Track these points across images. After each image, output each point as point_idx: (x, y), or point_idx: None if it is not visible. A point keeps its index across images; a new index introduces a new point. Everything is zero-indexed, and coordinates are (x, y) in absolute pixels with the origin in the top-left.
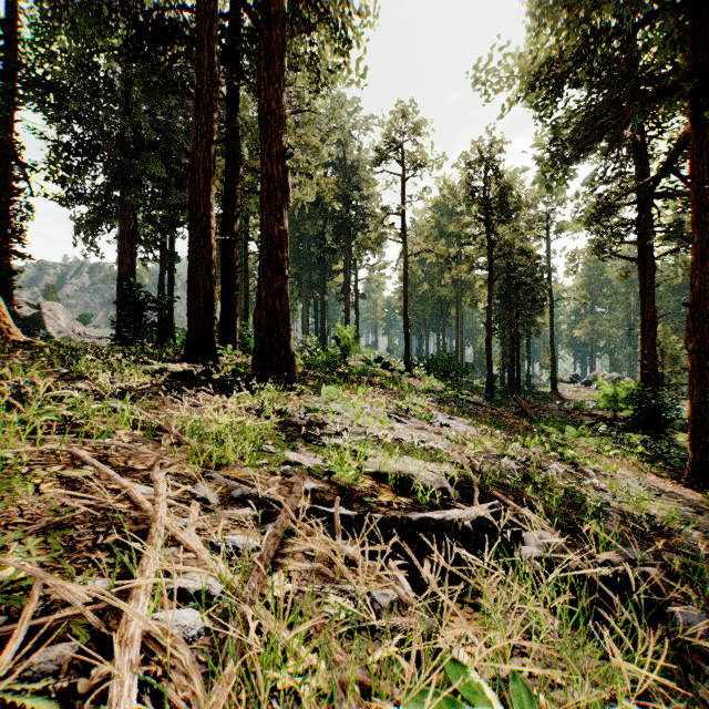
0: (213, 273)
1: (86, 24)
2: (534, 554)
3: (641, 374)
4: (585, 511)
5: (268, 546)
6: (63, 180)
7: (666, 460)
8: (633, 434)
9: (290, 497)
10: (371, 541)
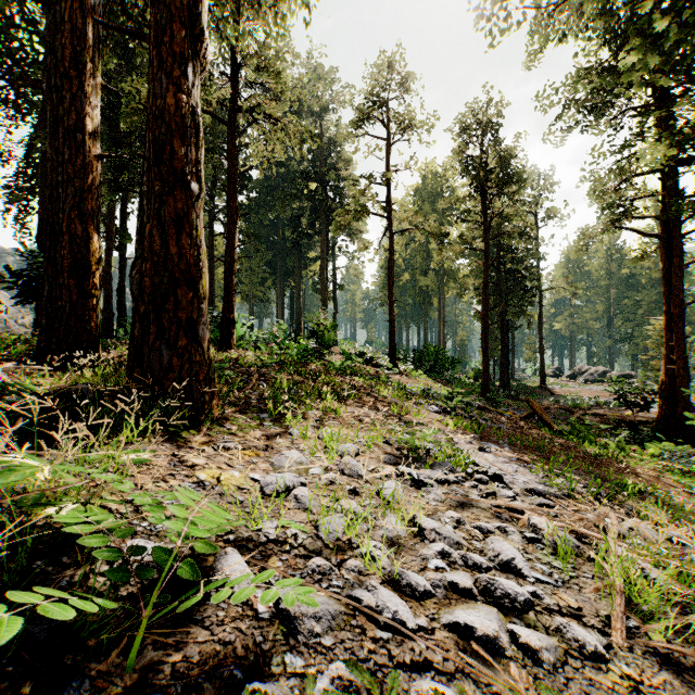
0: (89, 209)
1: None
2: None
3: (665, 370)
4: None
5: None
6: None
7: None
8: (670, 444)
9: None
10: None
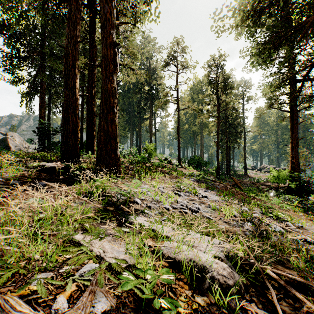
0: (77, 112)
1: None
2: None
3: (291, 166)
4: None
5: None
6: (12, 71)
7: (312, 210)
8: (289, 196)
9: None
10: None
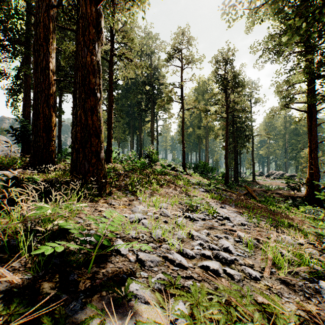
0: (51, 102)
1: None
2: None
3: (309, 173)
4: None
5: None
6: None
7: None
8: (310, 207)
9: None
10: None
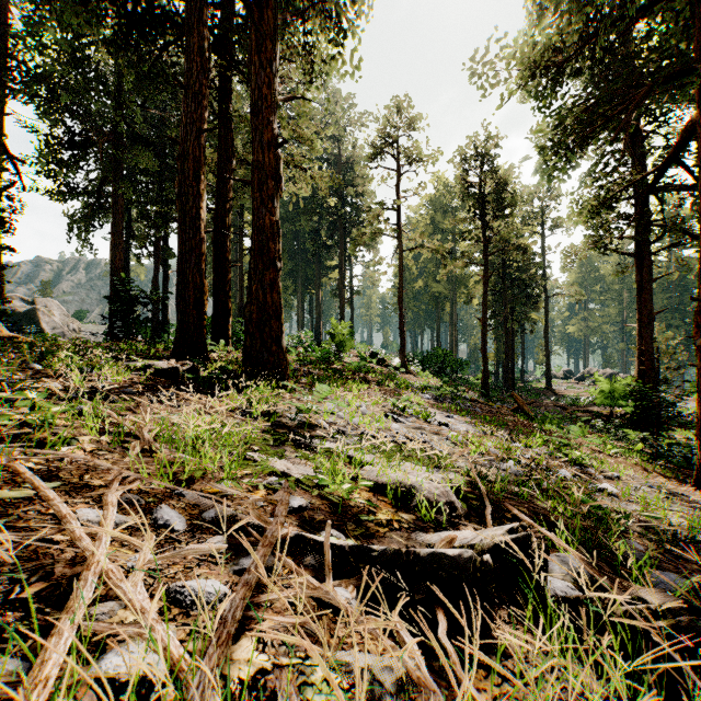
0: (203, 266)
1: (73, 10)
2: (563, 588)
3: (638, 371)
4: (607, 525)
5: (235, 602)
6: (55, 174)
7: (667, 458)
8: (631, 431)
9: (271, 524)
10: (372, 610)
